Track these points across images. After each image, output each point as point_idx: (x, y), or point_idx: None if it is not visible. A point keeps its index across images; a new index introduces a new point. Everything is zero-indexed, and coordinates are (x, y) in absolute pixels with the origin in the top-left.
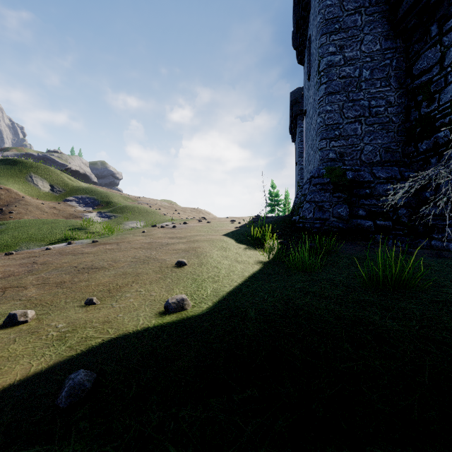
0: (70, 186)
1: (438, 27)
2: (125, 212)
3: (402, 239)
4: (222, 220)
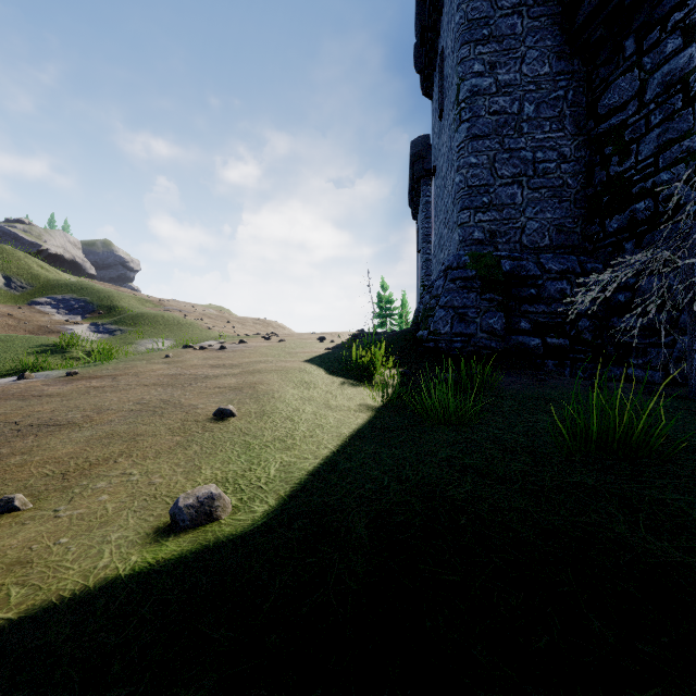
0: (43, 280)
1: (635, 42)
2: (140, 323)
3: (584, 367)
4: (303, 338)
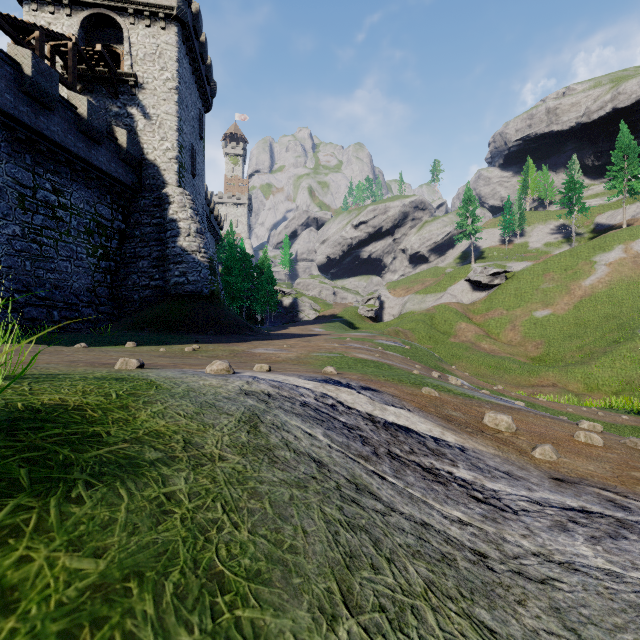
0: None
1: None
2: None
3: None
4: None
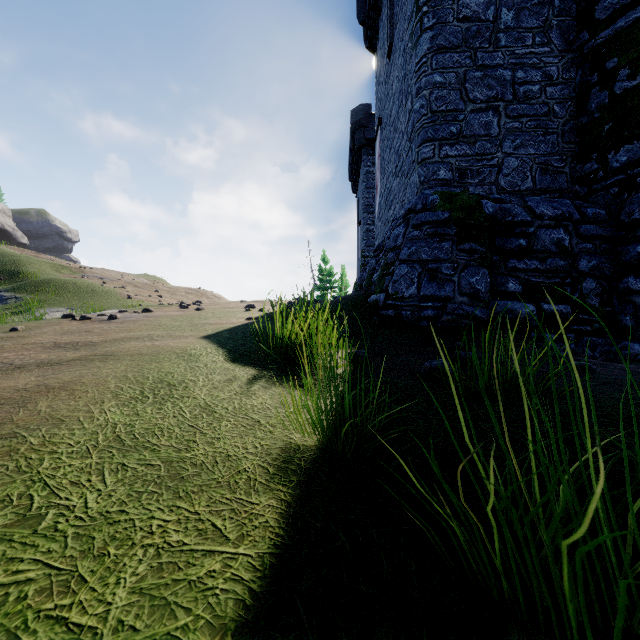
0: None
1: None
2: (44, 291)
3: (592, 342)
4: (229, 306)
